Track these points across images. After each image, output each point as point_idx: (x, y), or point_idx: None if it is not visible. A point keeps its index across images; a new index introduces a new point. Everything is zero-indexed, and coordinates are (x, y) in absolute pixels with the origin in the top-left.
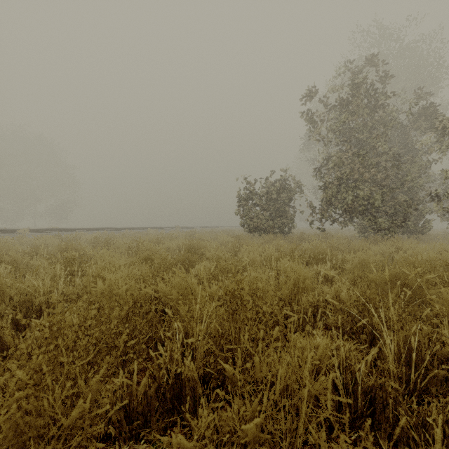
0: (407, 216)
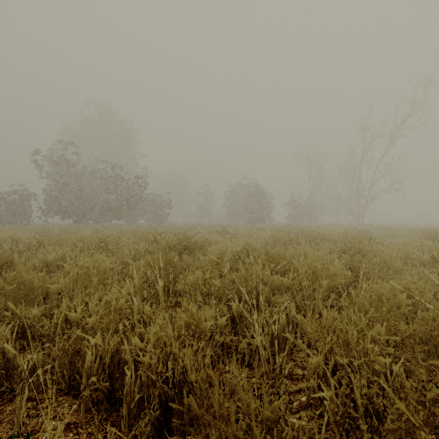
0: (84, 215)
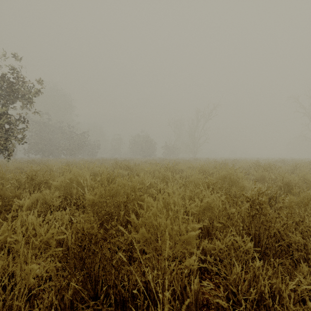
0: (52, 153)
